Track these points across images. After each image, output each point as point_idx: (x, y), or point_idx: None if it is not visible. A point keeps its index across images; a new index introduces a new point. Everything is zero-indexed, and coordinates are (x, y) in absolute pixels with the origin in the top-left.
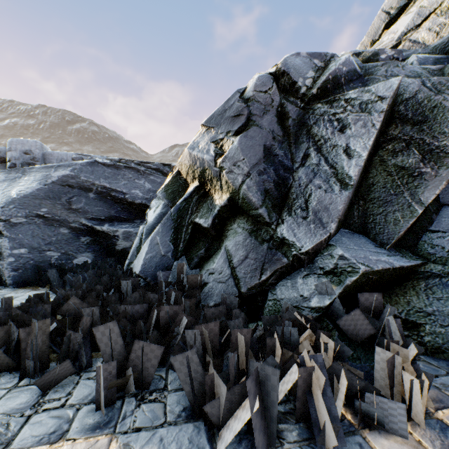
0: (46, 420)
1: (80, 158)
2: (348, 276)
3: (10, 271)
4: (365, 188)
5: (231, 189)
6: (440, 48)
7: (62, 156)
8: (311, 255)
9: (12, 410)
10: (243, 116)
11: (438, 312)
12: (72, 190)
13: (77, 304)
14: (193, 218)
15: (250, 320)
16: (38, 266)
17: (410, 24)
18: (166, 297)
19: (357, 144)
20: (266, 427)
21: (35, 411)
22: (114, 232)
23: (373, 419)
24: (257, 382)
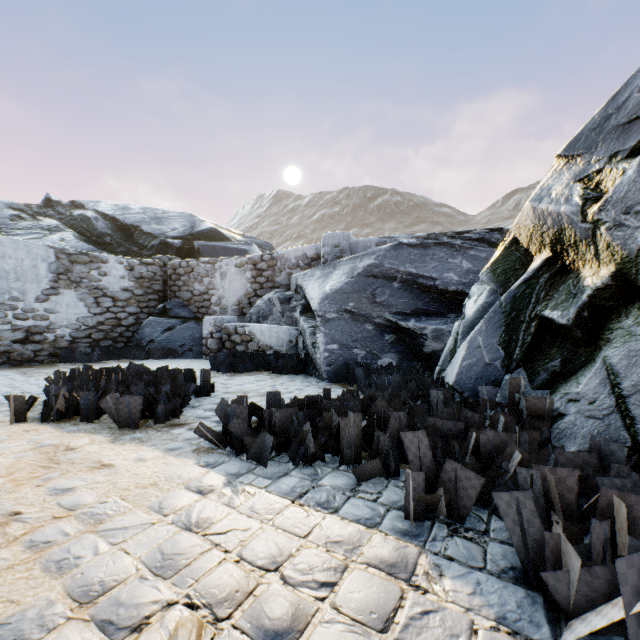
0: (362, 506)
1: (383, 242)
2: None
3: (325, 365)
4: None
5: (617, 257)
6: None
7: (366, 243)
8: None
9: (336, 486)
10: None
11: None
12: (376, 281)
13: (384, 407)
14: (540, 310)
15: None
16: (347, 364)
17: None
18: (490, 421)
19: None
20: None
21: (353, 495)
22: (420, 330)
23: None
24: None
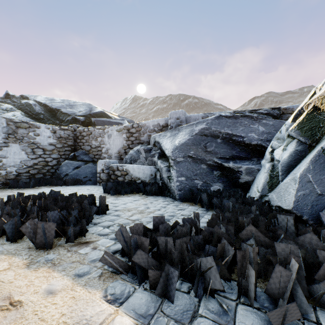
0: None
1: (206, 116)
2: None
3: (177, 190)
4: None
5: None
6: None
7: (196, 117)
8: None
9: None
10: None
11: None
12: (206, 138)
13: (253, 231)
14: None
15: None
16: (191, 190)
17: None
18: None
19: None
20: None
21: None
22: (237, 168)
23: None
24: None
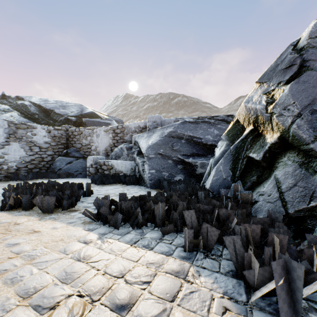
0: (164, 246)
1: (177, 120)
2: None
3: (148, 180)
4: None
5: (280, 129)
6: None
7: (169, 121)
8: None
9: (152, 237)
10: (294, 66)
11: None
12: (173, 139)
13: (176, 199)
14: (248, 153)
15: (297, 238)
16: (159, 179)
17: None
18: (225, 205)
19: None
20: (291, 304)
21: (160, 241)
22: (194, 163)
23: None
24: (284, 269)
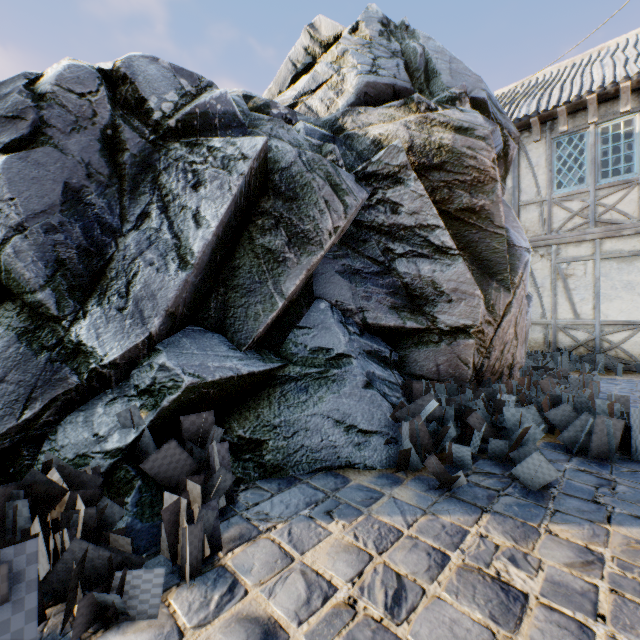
0: None
1: None
2: (168, 393)
3: None
4: (230, 271)
5: None
6: (330, 124)
7: None
8: (124, 368)
9: None
10: (23, 122)
11: (285, 423)
12: None
13: None
14: None
15: None
16: None
17: (306, 86)
18: None
19: (209, 210)
20: None
21: None
22: None
23: (116, 609)
24: None
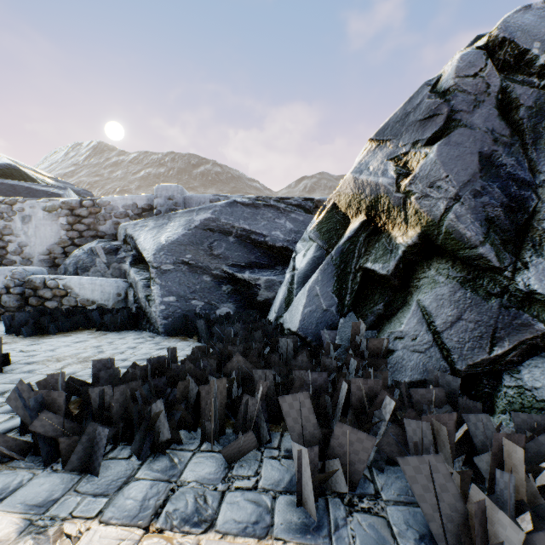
0: (243, 503)
1: (217, 199)
2: None
3: (161, 319)
4: None
5: (424, 221)
6: None
7: (201, 199)
8: None
9: (204, 479)
10: (439, 117)
11: None
12: (213, 234)
13: (240, 362)
14: (363, 263)
15: None
16: (185, 316)
17: None
18: (343, 364)
19: None
20: None
21: (227, 487)
22: (255, 280)
23: None
24: None
